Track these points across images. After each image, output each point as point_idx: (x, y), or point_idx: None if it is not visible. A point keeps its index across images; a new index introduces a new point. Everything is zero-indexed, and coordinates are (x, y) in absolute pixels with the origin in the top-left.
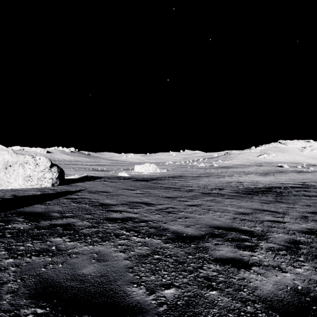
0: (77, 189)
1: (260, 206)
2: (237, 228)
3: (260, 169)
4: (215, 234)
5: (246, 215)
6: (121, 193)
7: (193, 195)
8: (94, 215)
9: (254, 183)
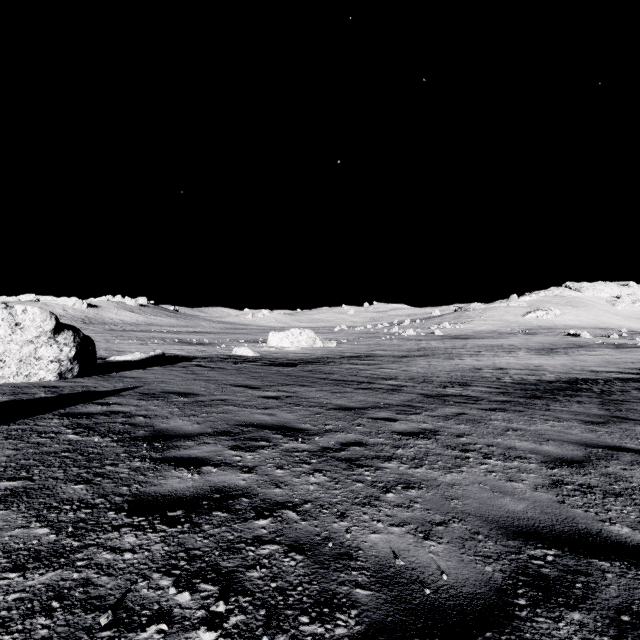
0: (117, 386)
1: (592, 434)
2: (600, 536)
3: (533, 340)
4: (544, 576)
5: (580, 467)
6: (225, 397)
7: (405, 401)
8: (100, 486)
9: (532, 371)
